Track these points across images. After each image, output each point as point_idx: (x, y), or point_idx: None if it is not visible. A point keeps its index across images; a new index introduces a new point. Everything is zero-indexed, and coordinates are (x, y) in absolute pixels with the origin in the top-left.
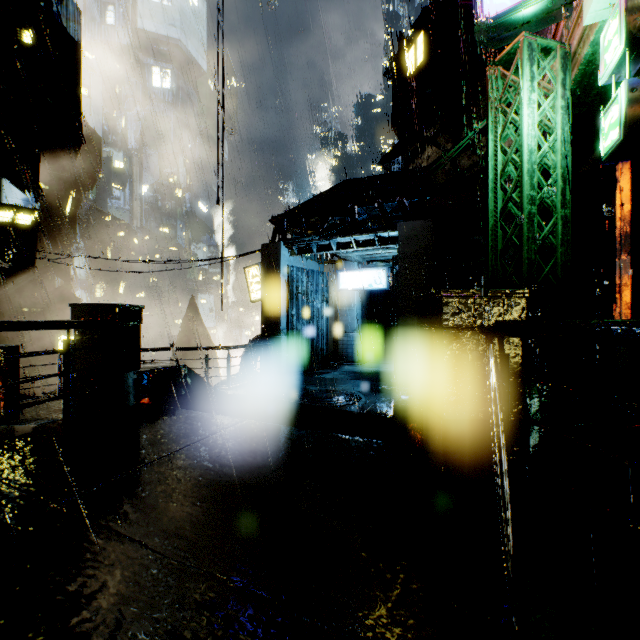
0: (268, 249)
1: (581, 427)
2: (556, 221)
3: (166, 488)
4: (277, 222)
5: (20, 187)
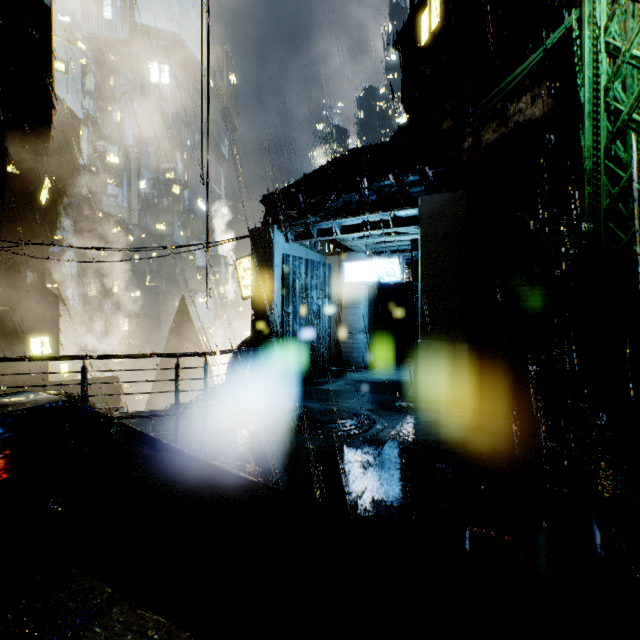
0: (259, 234)
1: None
2: None
3: None
4: (270, 202)
5: None
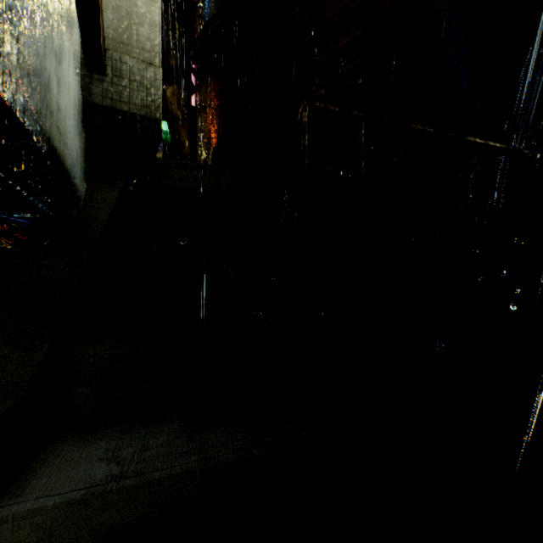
0: None
1: None
2: None
3: None
4: None
5: None
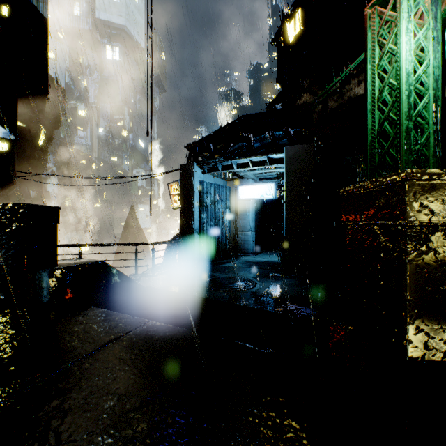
0: (185, 168)
1: None
2: (429, 135)
3: None
4: (191, 148)
5: (1, 123)
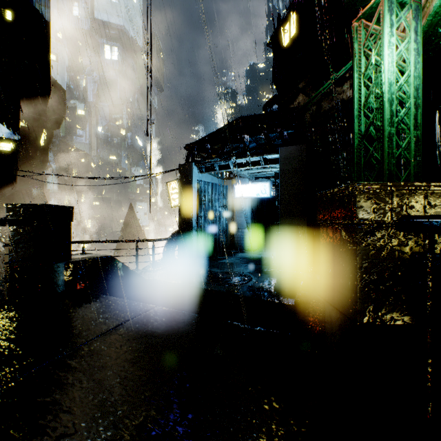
0: (183, 168)
1: None
2: (410, 140)
3: (53, 401)
4: (190, 148)
5: (4, 124)
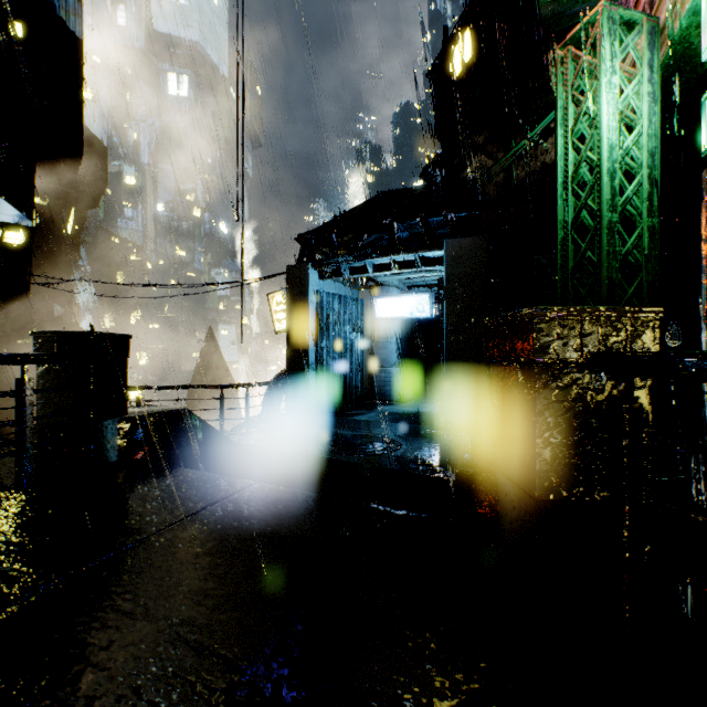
0: (294, 272)
1: (667, 482)
2: (641, 232)
3: (123, 602)
4: (304, 241)
5: (12, 202)
